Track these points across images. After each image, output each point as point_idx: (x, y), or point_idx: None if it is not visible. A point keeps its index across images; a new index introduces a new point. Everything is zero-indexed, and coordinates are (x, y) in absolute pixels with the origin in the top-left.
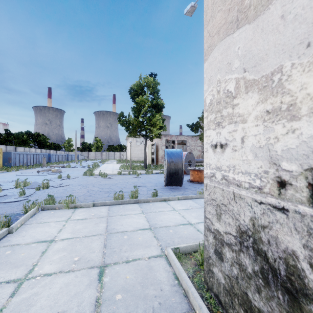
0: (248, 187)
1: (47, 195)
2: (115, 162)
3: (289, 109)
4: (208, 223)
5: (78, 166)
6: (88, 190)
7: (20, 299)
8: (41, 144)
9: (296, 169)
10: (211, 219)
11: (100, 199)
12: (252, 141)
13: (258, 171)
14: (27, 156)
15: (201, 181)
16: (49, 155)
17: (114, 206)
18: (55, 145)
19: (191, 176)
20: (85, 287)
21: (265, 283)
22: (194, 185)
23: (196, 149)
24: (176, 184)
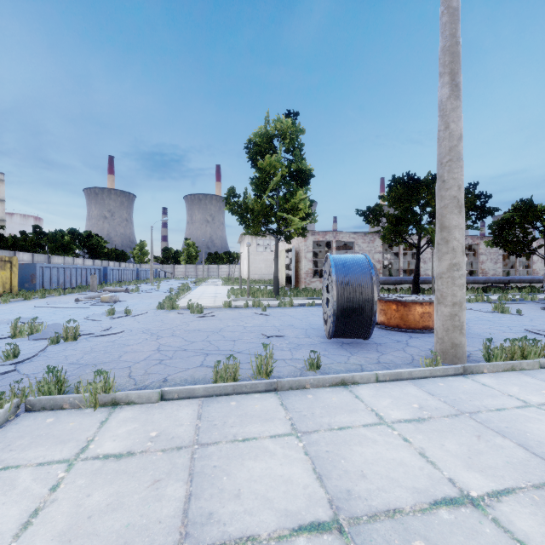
0: None
1: (66, 358)
2: (220, 283)
3: None
4: None
5: (154, 289)
6: (159, 347)
7: None
8: (95, 250)
9: None
10: None
11: (182, 373)
12: None
13: None
14: (64, 271)
15: (406, 325)
16: (105, 270)
17: (215, 399)
18: (117, 254)
19: (381, 315)
20: None
21: None
22: (394, 336)
23: (373, 259)
24: (356, 334)
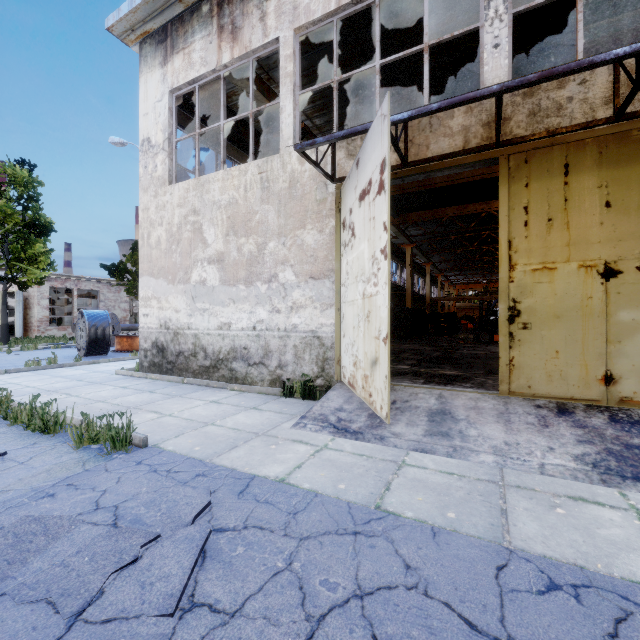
0: (155, 328)
1: None
2: None
3: (162, 308)
4: (142, 347)
5: None
6: None
7: (43, 387)
8: None
9: (163, 322)
10: (143, 345)
11: None
12: (156, 314)
13: (157, 323)
14: None
15: (133, 349)
16: None
17: (34, 371)
18: None
19: (118, 345)
20: (77, 382)
21: (158, 353)
22: (124, 354)
23: (119, 308)
24: (100, 352)
